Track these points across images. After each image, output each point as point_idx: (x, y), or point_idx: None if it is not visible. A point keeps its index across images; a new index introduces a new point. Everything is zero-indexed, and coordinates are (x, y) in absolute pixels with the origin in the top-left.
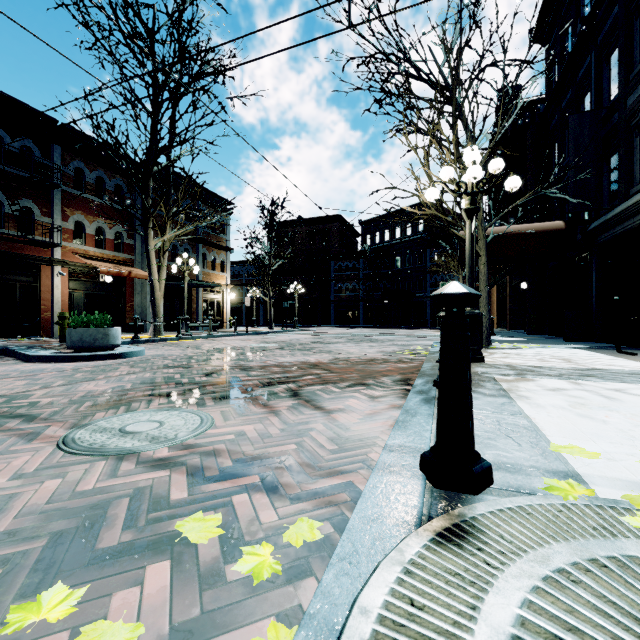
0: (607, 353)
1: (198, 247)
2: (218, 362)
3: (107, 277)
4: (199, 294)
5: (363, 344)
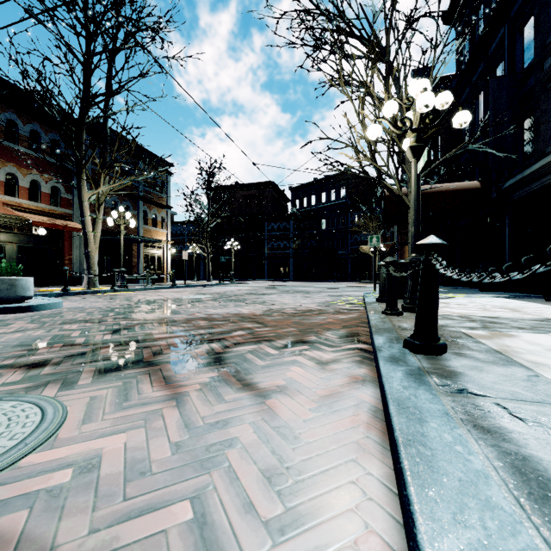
0: (537, 302)
1: (139, 204)
2: (139, 315)
3: (40, 229)
4: (140, 249)
5: (296, 295)
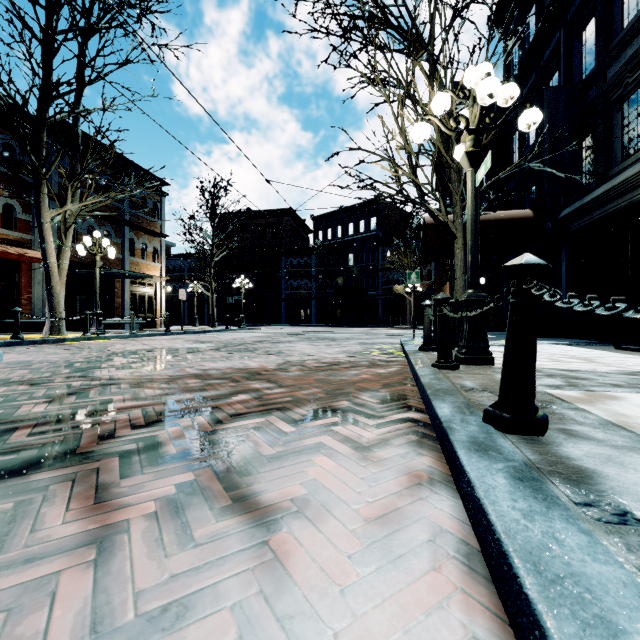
0: (606, 350)
1: (123, 231)
2: (105, 372)
3: None
4: (124, 286)
5: (319, 343)
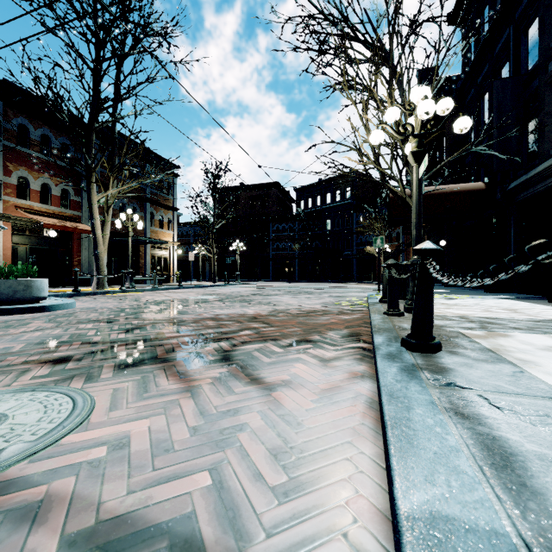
0: (540, 303)
1: (146, 206)
2: (149, 315)
3: (51, 232)
4: (147, 250)
5: (300, 296)
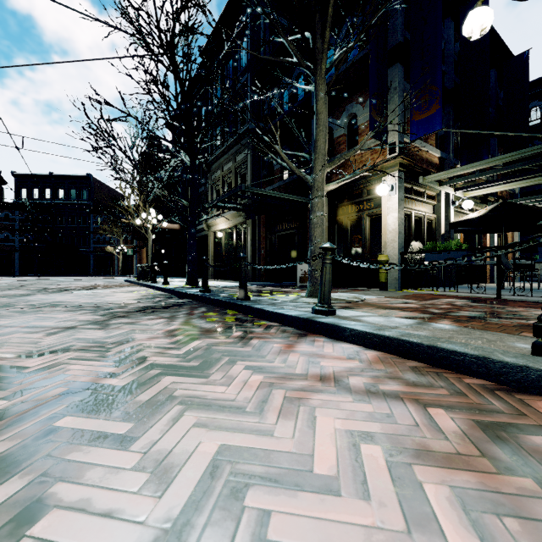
0: None
1: None
2: (27, 288)
3: None
4: None
5: (80, 282)
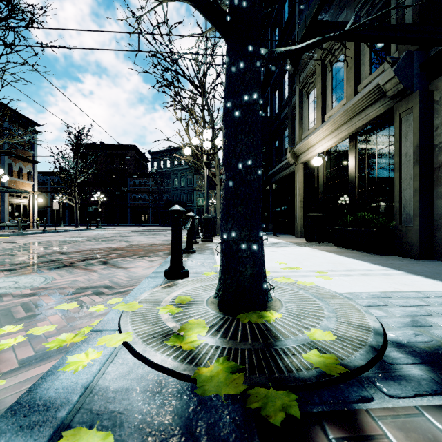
0: (270, 236)
1: (3, 158)
2: (39, 251)
3: None
4: (4, 198)
5: (150, 236)
